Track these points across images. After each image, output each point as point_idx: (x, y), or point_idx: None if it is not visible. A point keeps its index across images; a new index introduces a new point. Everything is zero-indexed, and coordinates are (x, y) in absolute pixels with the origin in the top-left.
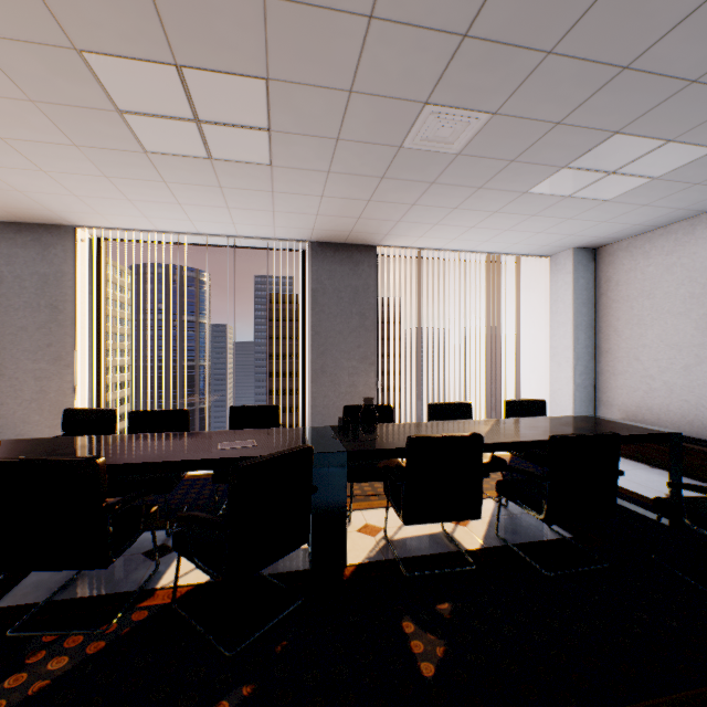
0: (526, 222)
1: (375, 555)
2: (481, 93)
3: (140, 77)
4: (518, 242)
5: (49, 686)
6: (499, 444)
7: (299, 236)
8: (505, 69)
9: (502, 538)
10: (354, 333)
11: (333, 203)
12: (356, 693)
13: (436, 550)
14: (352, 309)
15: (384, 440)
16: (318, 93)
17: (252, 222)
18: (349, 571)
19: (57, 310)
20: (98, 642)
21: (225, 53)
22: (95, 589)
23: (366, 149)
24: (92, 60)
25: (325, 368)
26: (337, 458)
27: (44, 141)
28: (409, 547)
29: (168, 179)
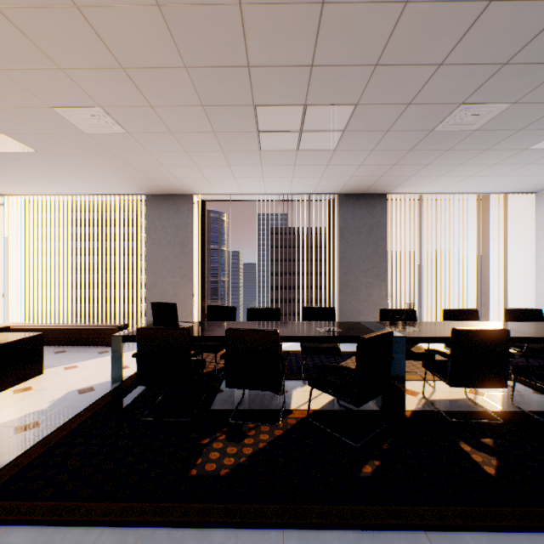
0: (519, 169)
1: (421, 407)
2: (506, 92)
3: (280, 114)
4: (508, 184)
5: (267, 445)
6: (517, 338)
7: (332, 191)
8: (531, 77)
9: (517, 406)
10: (369, 257)
11: (366, 169)
12: (445, 473)
13: (466, 409)
14: (368, 241)
15: (425, 331)
16: (386, 107)
17: (303, 184)
18: (408, 414)
19: (184, 246)
20: (278, 430)
21: (337, 95)
22: (257, 406)
23: (405, 134)
24: (259, 109)
25: (348, 283)
26: (399, 341)
27: (207, 151)
28: (444, 405)
29: (264, 164)
